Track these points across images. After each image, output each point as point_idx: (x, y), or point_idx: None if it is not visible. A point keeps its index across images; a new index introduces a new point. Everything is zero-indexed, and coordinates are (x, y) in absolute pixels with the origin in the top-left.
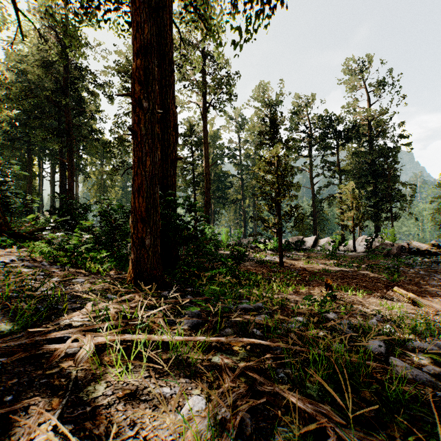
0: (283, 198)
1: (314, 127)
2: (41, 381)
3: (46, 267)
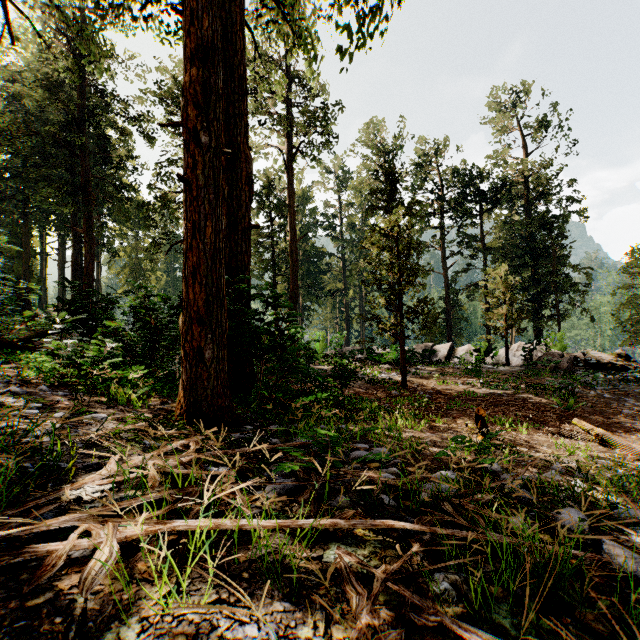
0: (407, 287)
1: (448, 186)
2: (16, 624)
3: (46, 393)
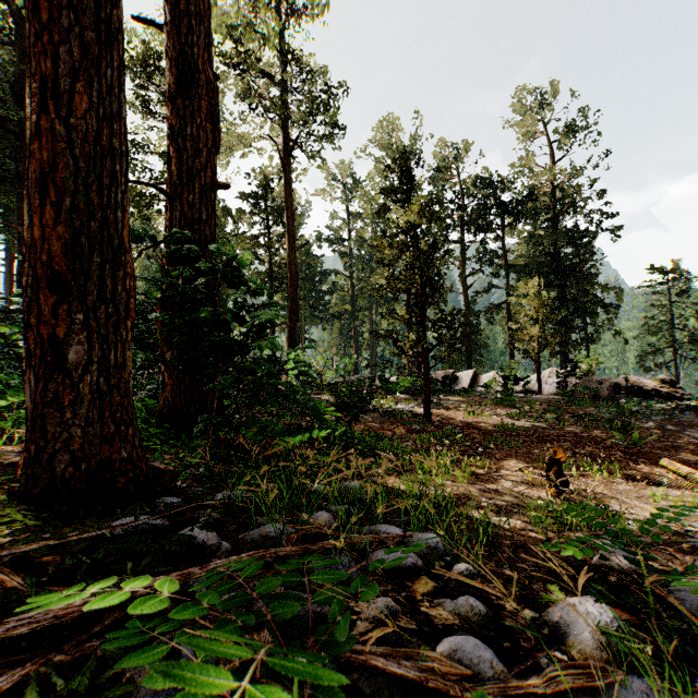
0: (432, 294)
1: (468, 195)
2: None
3: None
